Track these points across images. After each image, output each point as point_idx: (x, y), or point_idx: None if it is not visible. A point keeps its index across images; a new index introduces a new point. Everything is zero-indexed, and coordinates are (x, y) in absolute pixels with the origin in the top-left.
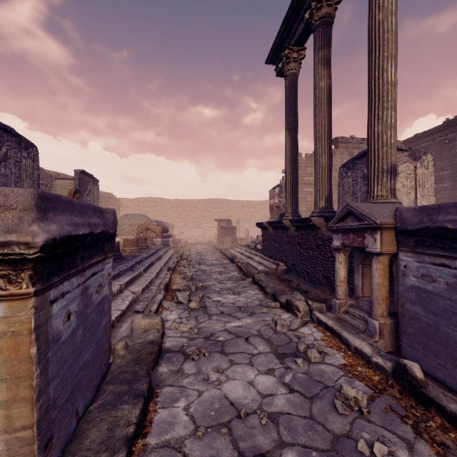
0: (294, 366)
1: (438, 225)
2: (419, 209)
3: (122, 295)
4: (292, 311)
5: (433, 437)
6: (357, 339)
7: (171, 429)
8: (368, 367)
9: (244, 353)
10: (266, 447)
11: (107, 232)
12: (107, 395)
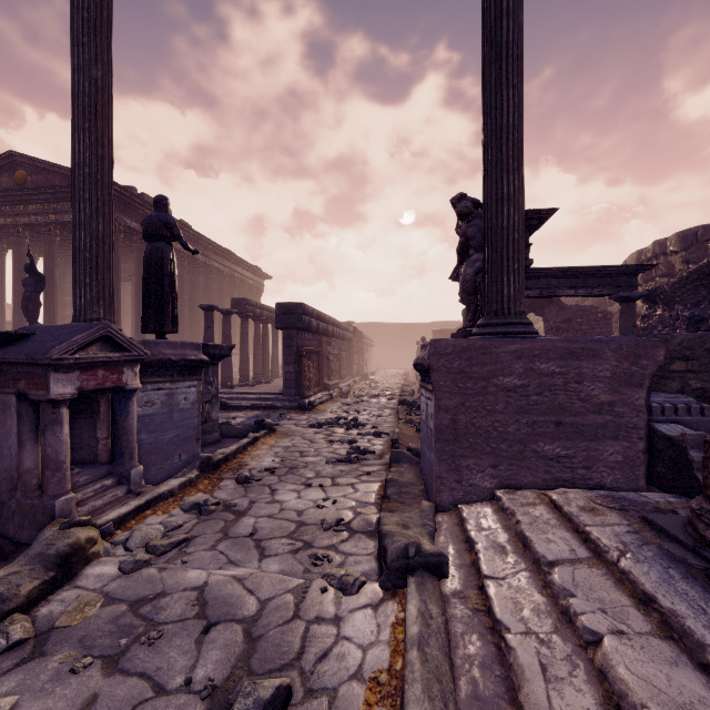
0: (245, 502)
1: (168, 357)
2: (143, 342)
3: (578, 676)
4: (83, 562)
5: (237, 467)
6: (168, 483)
7: (368, 485)
8: (195, 486)
9: (277, 519)
10: (318, 479)
11: (423, 364)
12: (415, 489)
